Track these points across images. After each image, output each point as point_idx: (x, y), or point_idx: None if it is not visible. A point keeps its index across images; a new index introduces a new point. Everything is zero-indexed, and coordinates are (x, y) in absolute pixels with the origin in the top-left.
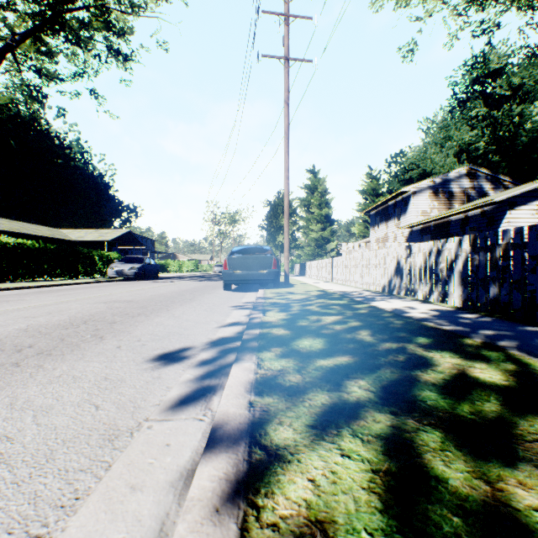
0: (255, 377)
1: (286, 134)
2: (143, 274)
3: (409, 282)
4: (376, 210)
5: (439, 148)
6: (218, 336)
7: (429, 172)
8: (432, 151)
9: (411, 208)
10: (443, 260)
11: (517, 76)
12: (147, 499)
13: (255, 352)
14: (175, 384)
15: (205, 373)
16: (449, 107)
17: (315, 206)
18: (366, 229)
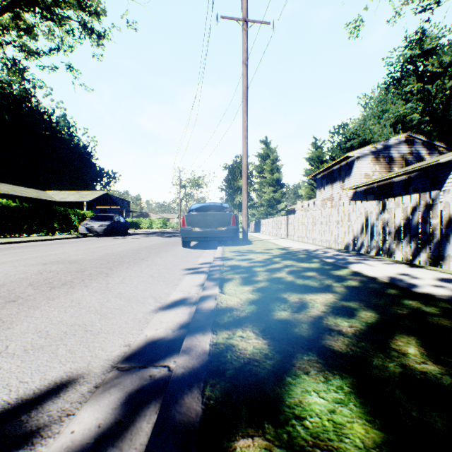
0: None
1: (244, 94)
2: (112, 231)
3: (383, 241)
4: (322, 174)
5: (377, 120)
6: (143, 338)
7: (369, 141)
8: (371, 123)
9: (355, 172)
10: (435, 215)
11: (447, 55)
12: None
13: None
14: None
15: None
16: (385, 84)
17: (267, 171)
18: (312, 191)
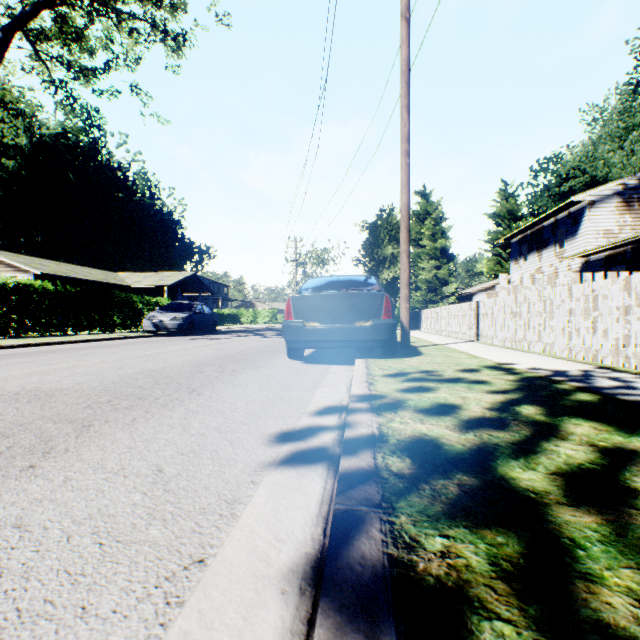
0: None
1: (403, 75)
2: (191, 327)
3: None
4: (521, 236)
5: (616, 143)
6: None
7: (602, 179)
8: (606, 148)
9: (586, 227)
10: None
11: None
12: None
13: None
14: None
15: None
16: (630, 84)
17: (427, 237)
18: (499, 265)
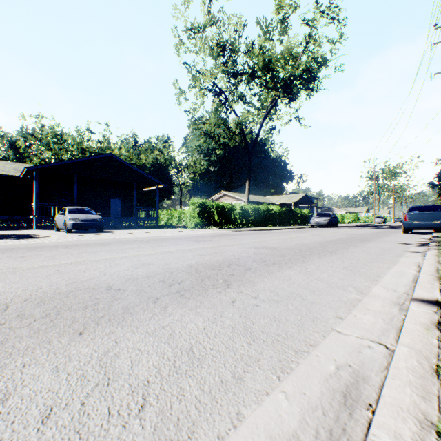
0: (437, 243)
1: None
2: (330, 223)
3: None
4: None
5: None
6: (417, 243)
7: None
8: None
9: None
10: None
11: None
12: (419, 249)
13: (436, 242)
14: (412, 245)
15: (419, 245)
16: None
17: None
18: None
